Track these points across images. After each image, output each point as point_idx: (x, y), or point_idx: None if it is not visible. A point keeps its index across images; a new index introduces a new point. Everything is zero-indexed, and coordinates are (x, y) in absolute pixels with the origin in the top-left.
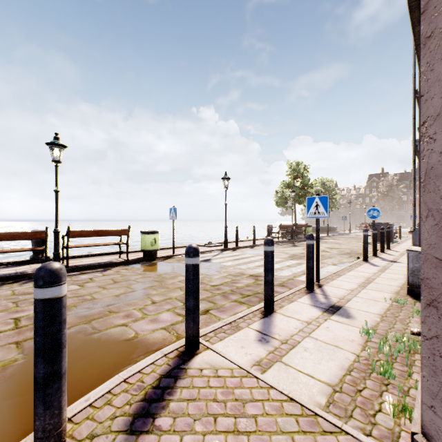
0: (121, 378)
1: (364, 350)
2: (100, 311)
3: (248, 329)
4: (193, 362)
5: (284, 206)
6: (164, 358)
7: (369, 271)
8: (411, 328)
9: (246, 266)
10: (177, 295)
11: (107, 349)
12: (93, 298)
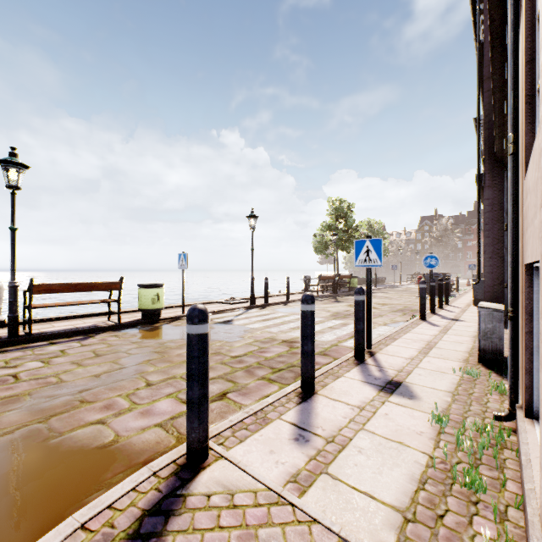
0: (76, 522)
1: (438, 447)
2: (67, 401)
3: (280, 422)
4: (197, 482)
5: (325, 253)
6: (153, 478)
7: (428, 332)
8: (494, 411)
9: (278, 329)
10: (183, 373)
11: (66, 464)
12: (60, 381)
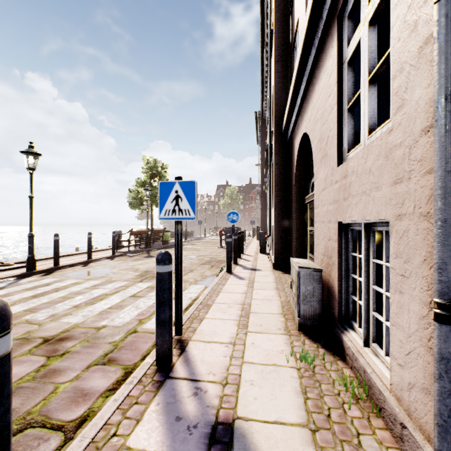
0: None
1: None
2: None
3: None
4: None
5: (140, 208)
6: None
7: (239, 289)
8: None
9: (50, 312)
10: None
11: None
12: None
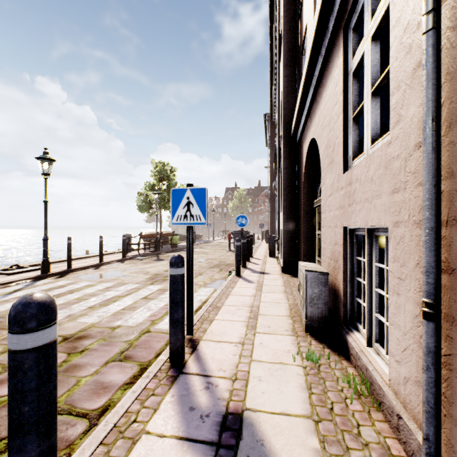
0: None
1: None
2: None
3: None
4: None
5: (149, 212)
6: None
7: (247, 292)
8: None
9: (67, 313)
10: None
11: None
12: None
